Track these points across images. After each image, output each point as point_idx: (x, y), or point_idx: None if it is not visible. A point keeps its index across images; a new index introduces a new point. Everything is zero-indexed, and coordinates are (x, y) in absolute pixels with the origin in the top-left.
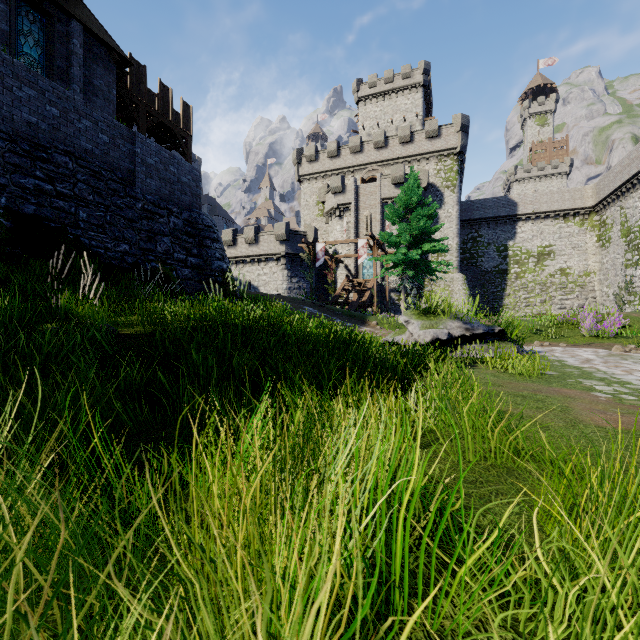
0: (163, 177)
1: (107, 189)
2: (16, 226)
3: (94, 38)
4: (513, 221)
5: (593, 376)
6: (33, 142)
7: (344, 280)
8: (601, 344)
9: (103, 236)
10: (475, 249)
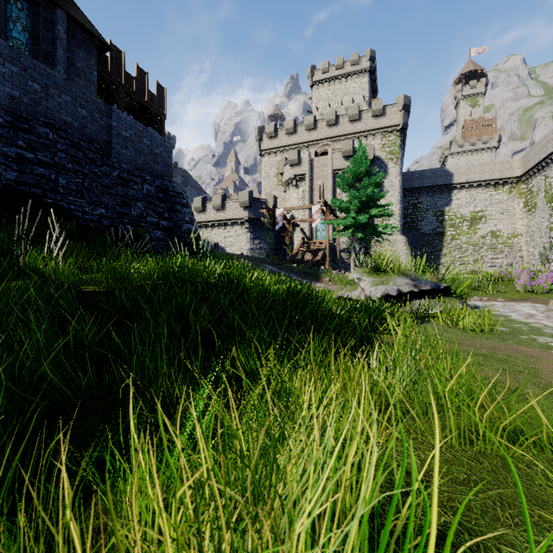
0: (137, 148)
1: (85, 158)
2: None
3: (77, 25)
4: (449, 189)
5: (544, 332)
6: (16, 114)
7: (300, 241)
8: (536, 299)
9: (81, 201)
10: (415, 214)
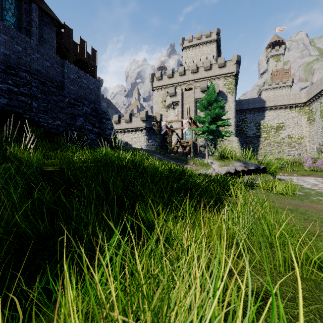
0: (80, 85)
1: (49, 91)
2: None
3: (44, 13)
4: (263, 110)
5: None
6: (7, 65)
7: (176, 141)
8: (317, 175)
9: (46, 116)
10: (243, 125)
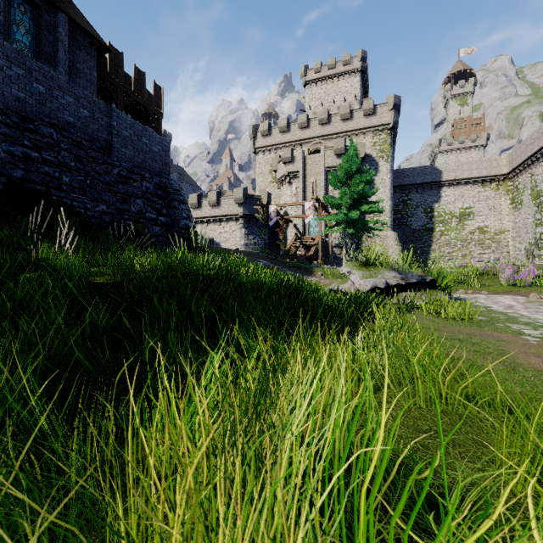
0: (136, 147)
1: (87, 157)
2: (6, 188)
3: (77, 27)
4: (438, 186)
5: (519, 321)
6: (22, 115)
7: (293, 237)
8: (518, 292)
9: (83, 198)
10: (405, 210)
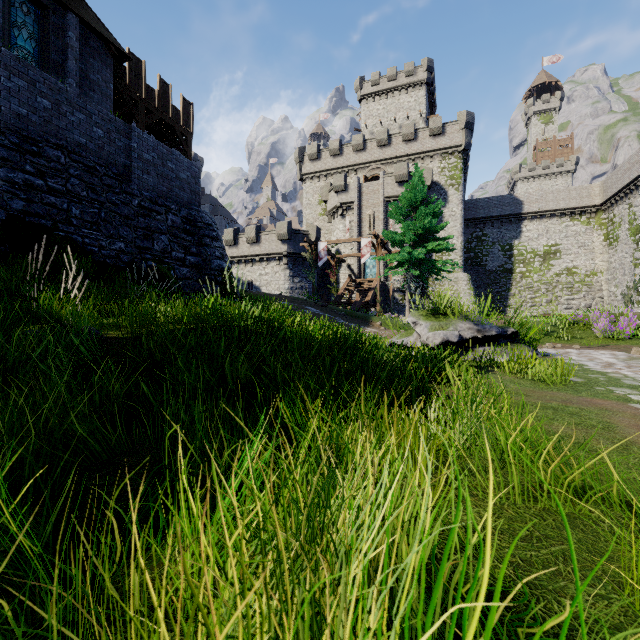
0: (161, 173)
1: (102, 185)
2: (4, 222)
3: (91, 31)
4: (518, 220)
5: (623, 383)
6: (23, 135)
7: (347, 280)
8: (617, 346)
9: (97, 233)
10: (479, 248)
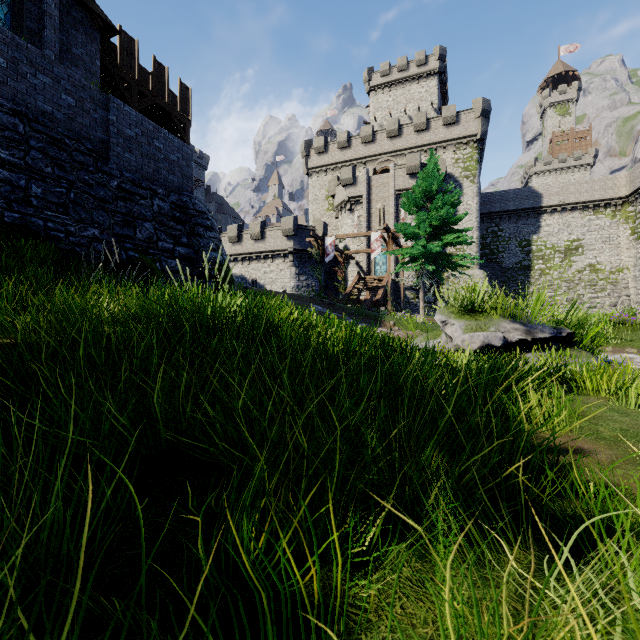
0: (146, 152)
1: (72, 161)
2: None
3: None
4: (537, 214)
5: None
6: None
7: (355, 277)
8: None
9: (64, 217)
10: (495, 244)
